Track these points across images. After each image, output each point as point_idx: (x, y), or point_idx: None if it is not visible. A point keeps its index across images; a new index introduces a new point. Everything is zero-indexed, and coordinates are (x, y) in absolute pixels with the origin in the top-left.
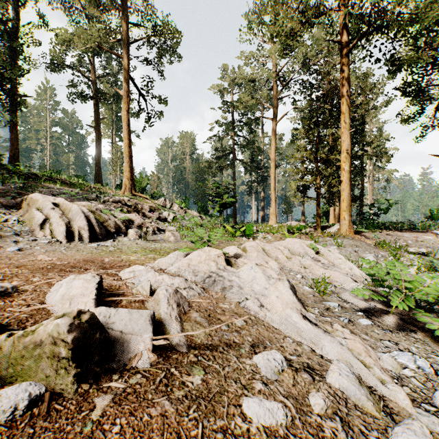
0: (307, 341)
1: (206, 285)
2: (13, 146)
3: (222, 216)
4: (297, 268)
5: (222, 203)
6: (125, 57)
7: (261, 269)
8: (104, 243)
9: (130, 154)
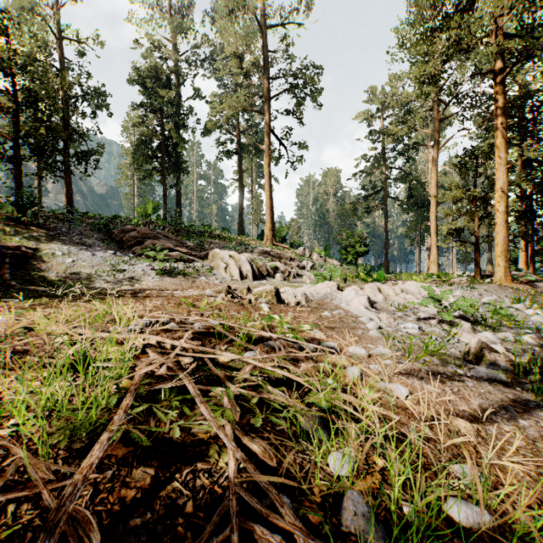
0: (362, 314)
1: (323, 298)
2: (178, 207)
3: (369, 265)
4: (399, 300)
5: (355, 251)
6: (266, 113)
7: (355, 291)
8: (262, 282)
9: (271, 206)
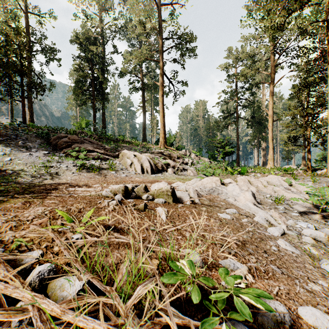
0: (252, 211)
1: (210, 192)
2: (103, 123)
3: (227, 161)
4: (269, 192)
5: (224, 152)
6: (161, 61)
7: (238, 186)
8: (157, 175)
9: (164, 122)
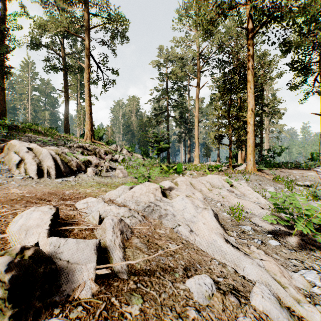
0: (230, 262)
1: (146, 213)
2: (1, 105)
3: (159, 158)
4: (217, 198)
5: (159, 148)
6: (86, 39)
7: (190, 200)
8: (67, 179)
9: (90, 112)
